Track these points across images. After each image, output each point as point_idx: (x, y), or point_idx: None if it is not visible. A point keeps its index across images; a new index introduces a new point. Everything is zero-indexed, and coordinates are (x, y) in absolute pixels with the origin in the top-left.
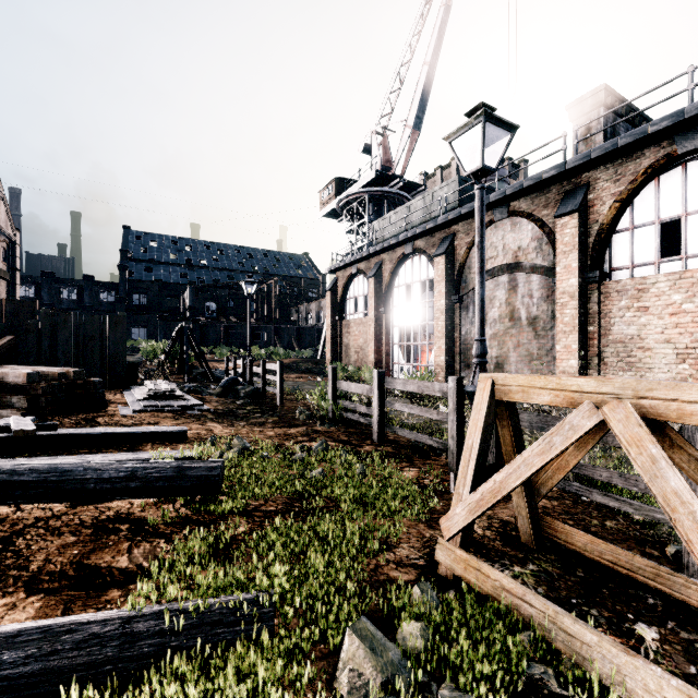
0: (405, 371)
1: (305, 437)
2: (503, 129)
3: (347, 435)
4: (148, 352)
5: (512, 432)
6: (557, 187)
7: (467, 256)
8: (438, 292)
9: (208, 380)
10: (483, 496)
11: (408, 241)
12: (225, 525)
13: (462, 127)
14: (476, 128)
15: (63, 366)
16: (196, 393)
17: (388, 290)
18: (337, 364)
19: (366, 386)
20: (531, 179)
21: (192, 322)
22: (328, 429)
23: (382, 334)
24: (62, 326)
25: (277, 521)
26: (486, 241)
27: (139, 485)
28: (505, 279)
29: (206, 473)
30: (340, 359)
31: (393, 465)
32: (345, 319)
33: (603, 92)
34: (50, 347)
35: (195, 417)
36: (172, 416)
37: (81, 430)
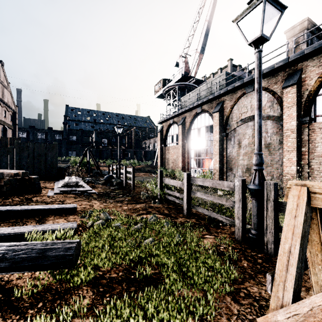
0: (197, 172)
1: (144, 211)
2: (276, 8)
3: (168, 210)
4: (73, 162)
5: (321, 235)
6: (283, 72)
7: (230, 112)
8: (215, 131)
9: (100, 175)
10: (314, 312)
11: (199, 106)
12: (74, 296)
13: (247, 8)
14: (256, 10)
15: (26, 169)
16: (91, 183)
17: (188, 131)
18: (163, 168)
19: (179, 182)
20: (268, 68)
21: (96, 148)
22: (157, 205)
23: (185, 153)
24: (25, 149)
25: (110, 305)
26: (241, 104)
27: (7, 265)
28: (252, 124)
29: (62, 253)
30: (164, 165)
31: (197, 232)
32: (167, 146)
33: (306, 21)
34: (19, 159)
35: (86, 197)
36: (74, 196)
37: (13, 207)
